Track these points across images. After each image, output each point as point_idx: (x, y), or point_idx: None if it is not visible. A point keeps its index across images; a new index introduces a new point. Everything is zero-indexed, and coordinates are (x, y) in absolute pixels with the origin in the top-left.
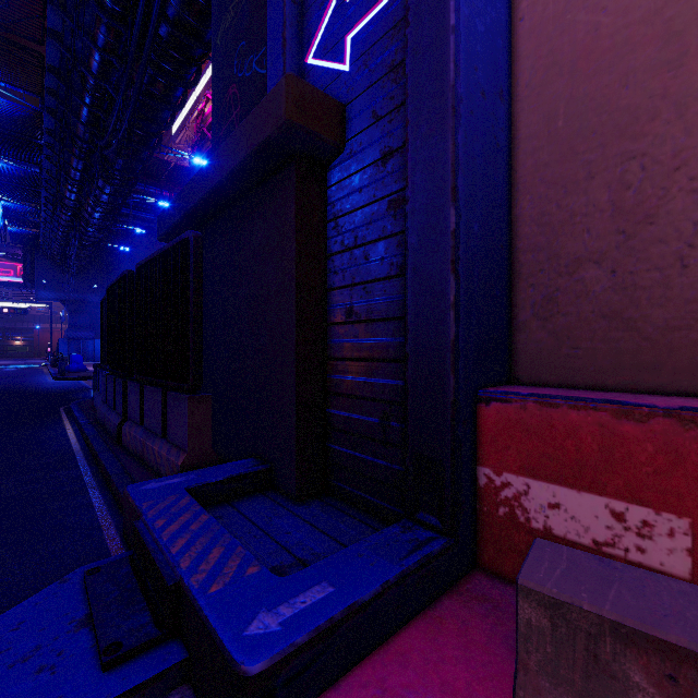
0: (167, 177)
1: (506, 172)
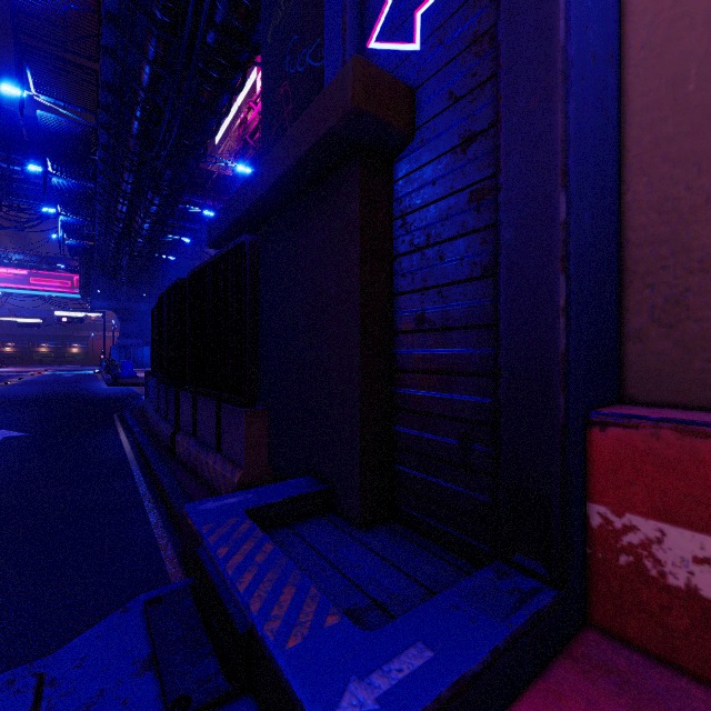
0: (211, 186)
1: (616, 152)
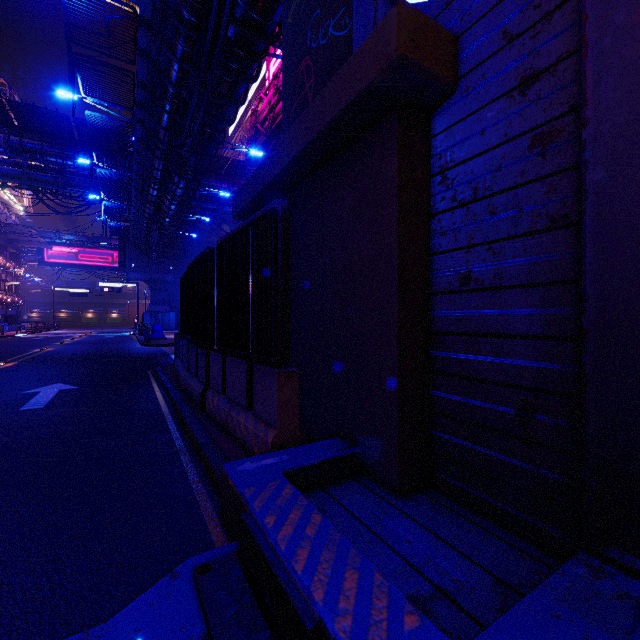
0: (226, 171)
1: None
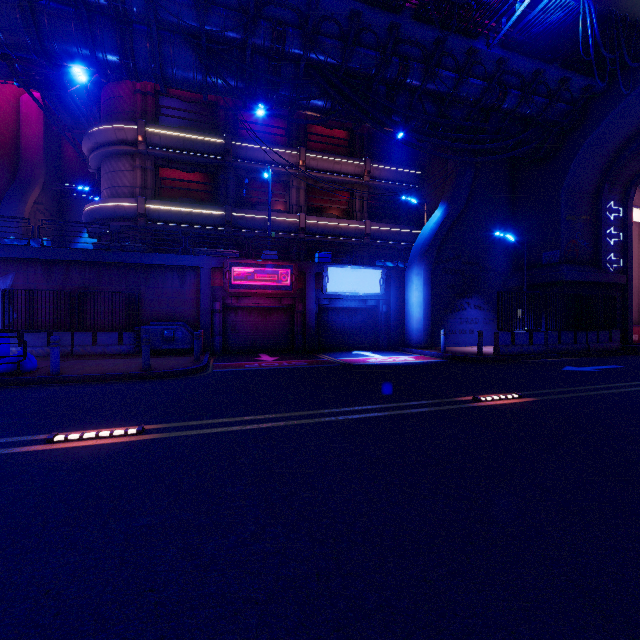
0: None
1: None
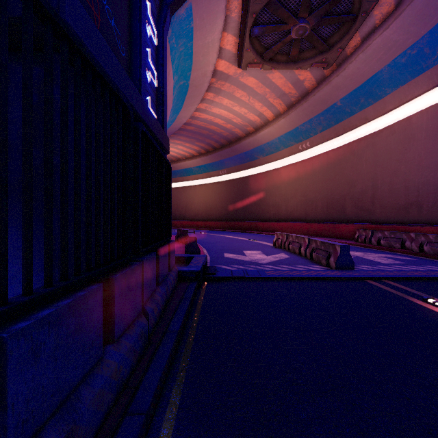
0: None
1: None
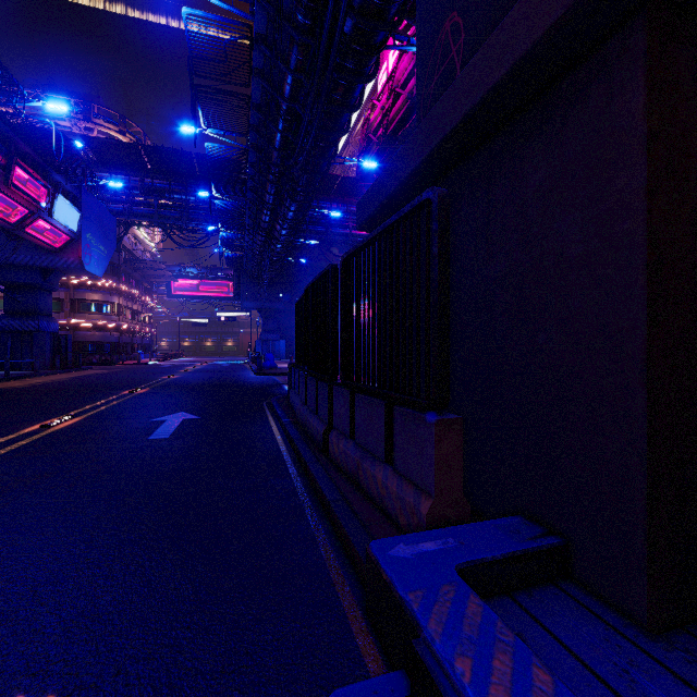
0: (335, 190)
1: None
